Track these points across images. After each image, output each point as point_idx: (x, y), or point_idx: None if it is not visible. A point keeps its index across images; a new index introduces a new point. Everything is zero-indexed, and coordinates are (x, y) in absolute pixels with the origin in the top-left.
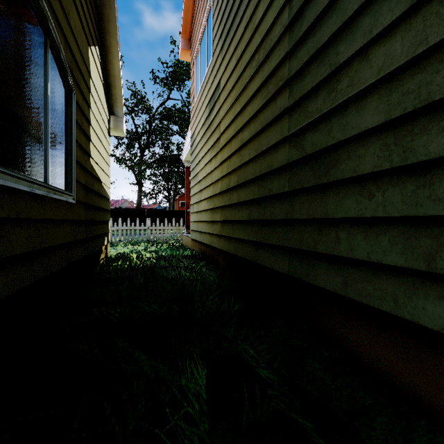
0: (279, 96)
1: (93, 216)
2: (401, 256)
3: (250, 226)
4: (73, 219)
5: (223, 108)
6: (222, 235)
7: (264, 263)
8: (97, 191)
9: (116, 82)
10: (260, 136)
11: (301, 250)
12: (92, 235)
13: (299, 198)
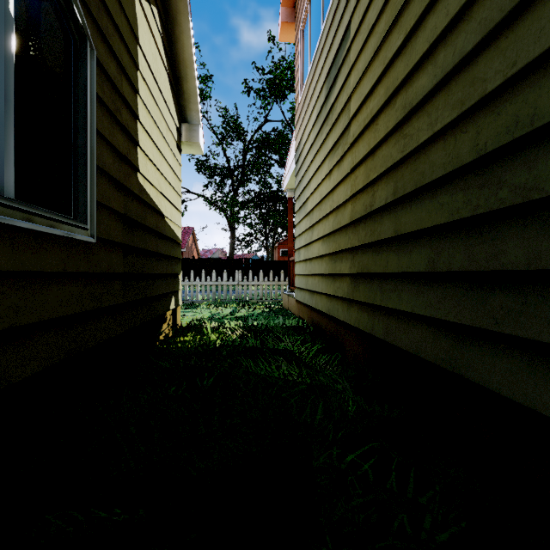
0: None
1: (144, 266)
2: None
3: (436, 286)
4: (92, 271)
5: (355, 69)
6: (354, 300)
7: (496, 385)
8: (154, 228)
9: (188, 71)
10: (475, 62)
11: None
12: (142, 297)
13: None
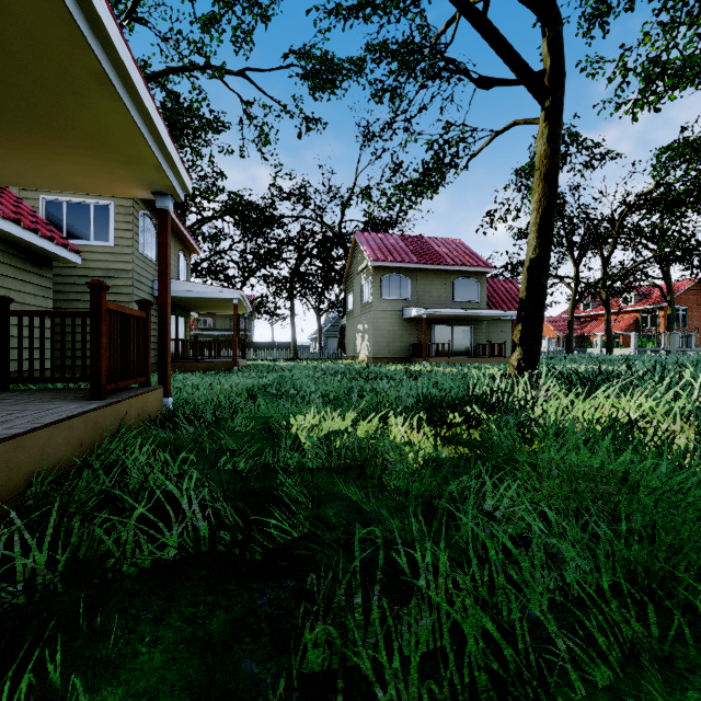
0: None
1: None
2: (57, 355)
3: None
4: None
5: None
6: None
7: None
8: None
9: None
10: None
11: None
12: None
13: None
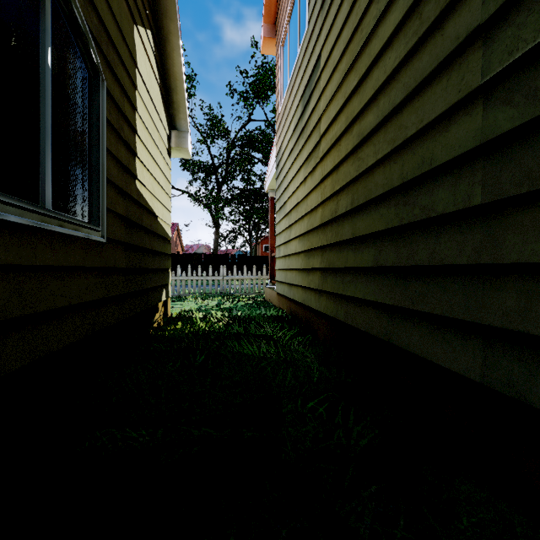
0: (454, 13)
1: (141, 261)
2: None
3: (378, 278)
4: (102, 266)
5: (324, 95)
6: (323, 290)
7: (412, 347)
8: (148, 227)
9: (178, 83)
10: (401, 112)
11: (527, 335)
12: (140, 289)
13: (520, 216)
